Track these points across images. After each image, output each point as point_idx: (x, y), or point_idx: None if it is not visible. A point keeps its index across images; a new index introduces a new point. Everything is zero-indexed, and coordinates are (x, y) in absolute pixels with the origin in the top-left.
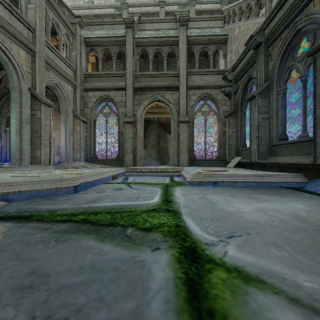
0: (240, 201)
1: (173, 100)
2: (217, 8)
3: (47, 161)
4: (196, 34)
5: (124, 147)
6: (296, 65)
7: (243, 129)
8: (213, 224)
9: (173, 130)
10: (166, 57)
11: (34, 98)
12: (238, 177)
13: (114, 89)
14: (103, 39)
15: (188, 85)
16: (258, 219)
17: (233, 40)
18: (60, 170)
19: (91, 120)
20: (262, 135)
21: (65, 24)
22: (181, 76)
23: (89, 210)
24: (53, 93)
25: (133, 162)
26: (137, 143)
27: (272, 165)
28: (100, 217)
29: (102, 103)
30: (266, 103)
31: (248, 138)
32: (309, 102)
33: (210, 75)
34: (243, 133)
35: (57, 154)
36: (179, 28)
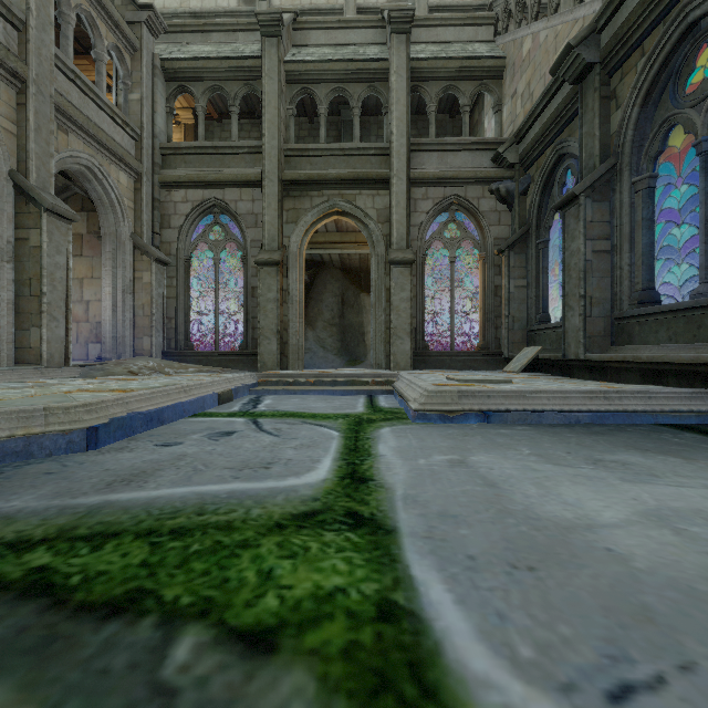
0: (574, 476)
1: (376, 212)
2: (479, 2)
3: (60, 357)
4: (431, 54)
5: (258, 324)
6: (685, 116)
7: (543, 280)
8: (522, 596)
9: (375, 283)
10: (360, 109)
11: (23, 197)
12: (545, 398)
13: (235, 184)
14: (208, 64)
15: (411, 175)
16: (673, 565)
17: (518, 68)
18: (91, 379)
19: (179, 257)
20: (595, 293)
21: (113, 23)
22: (394, 154)
23: (88, 523)
24: (83, 190)
25: (279, 360)
26: (289, 314)
27: (622, 367)
28: (105, 558)
29: (205, 218)
30: (603, 213)
31: (553, 301)
32: (686, 221)
33: (464, 153)
34: (543, 291)
35: (96, 339)
36: (389, 39)
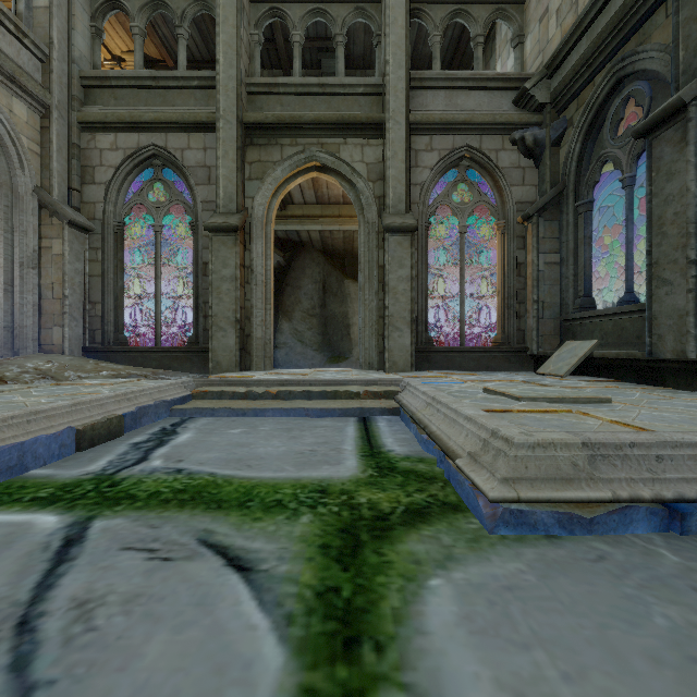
0: None
1: (366, 167)
2: None
3: None
4: None
5: (210, 310)
6: None
7: (584, 253)
8: None
9: (365, 259)
10: (345, 37)
11: None
12: None
13: (181, 127)
14: None
15: (411, 117)
16: None
17: None
18: None
19: (107, 223)
20: None
21: None
22: (390, 90)
23: None
24: None
25: (237, 358)
26: (253, 298)
27: None
28: None
29: (143, 173)
30: None
31: (597, 282)
32: None
33: (479, 92)
34: (584, 267)
35: None
36: None
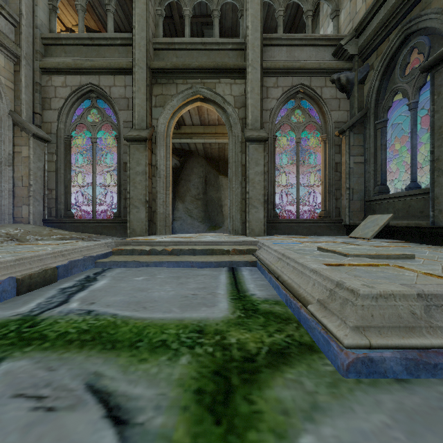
0: None
1: (233, 98)
2: None
3: None
4: None
5: (128, 194)
6: None
7: (381, 156)
8: None
9: (232, 160)
10: (219, 12)
11: None
12: None
13: (109, 72)
14: None
15: (264, 65)
16: None
17: None
18: None
19: (59, 136)
20: None
21: None
22: (249, 46)
23: None
24: None
25: (147, 226)
26: (157, 186)
27: None
28: None
29: (84, 103)
30: None
31: (389, 175)
32: None
33: (309, 48)
34: (381, 165)
35: None
36: None
